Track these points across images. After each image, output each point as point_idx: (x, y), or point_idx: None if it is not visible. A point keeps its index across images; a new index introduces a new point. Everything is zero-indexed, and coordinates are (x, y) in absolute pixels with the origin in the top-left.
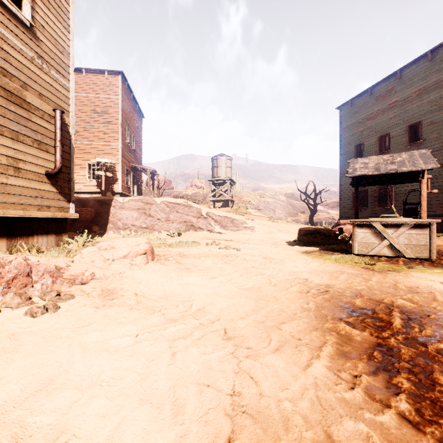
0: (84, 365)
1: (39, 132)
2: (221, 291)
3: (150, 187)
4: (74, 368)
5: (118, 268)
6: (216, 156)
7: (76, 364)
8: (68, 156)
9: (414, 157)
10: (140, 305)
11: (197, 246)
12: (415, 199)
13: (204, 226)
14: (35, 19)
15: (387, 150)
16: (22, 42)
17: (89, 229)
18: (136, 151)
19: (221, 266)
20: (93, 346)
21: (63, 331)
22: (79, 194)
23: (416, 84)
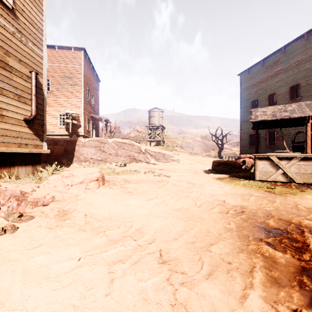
0: (22, 295)
1: (19, 88)
2: (156, 212)
3: (105, 131)
4: (10, 300)
5: (74, 191)
6: (151, 109)
7: (13, 295)
8: (42, 107)
9: (302, 106)
10: (87, 226)
11: (138, 174)
12: (295, 139)
13: (143, 159)
14: (16, 3)
15: (275, 104)
16: (5, 20)
17: (59, 161)
18: (94, 105)
19: (156, 189)
20: (37, 271)
21: (13, 254)
22: (53, 136)
23: (295, 56)
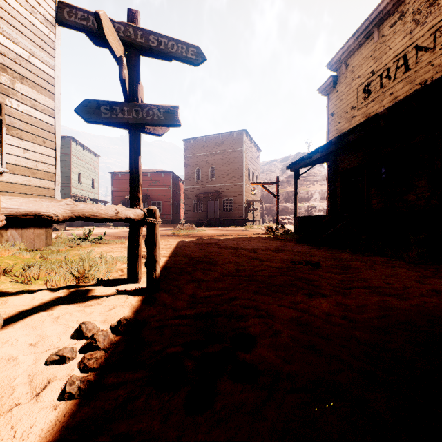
0: None
1: None
2: None
3: None
4: None
5: None
6: None
7: None
8: None
9: None
10: None
11: None
12: None
13: None
14: None
15: None
16: None
17: None
18: None
19: None
20: None
21: None
22: None
23: None
